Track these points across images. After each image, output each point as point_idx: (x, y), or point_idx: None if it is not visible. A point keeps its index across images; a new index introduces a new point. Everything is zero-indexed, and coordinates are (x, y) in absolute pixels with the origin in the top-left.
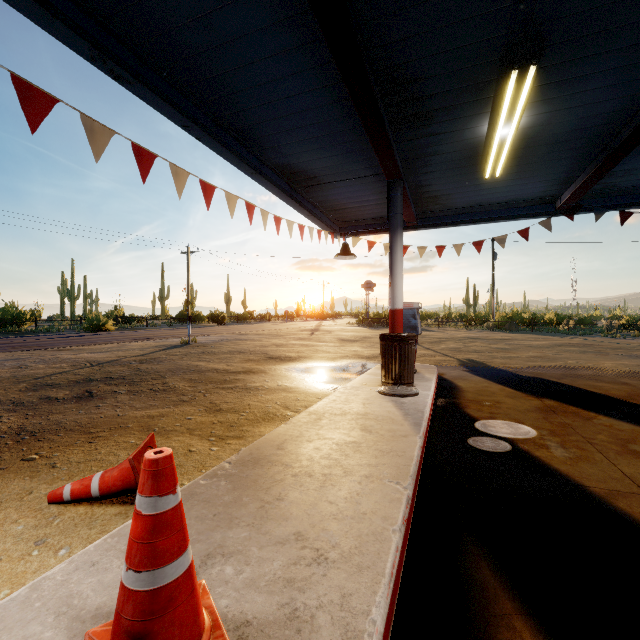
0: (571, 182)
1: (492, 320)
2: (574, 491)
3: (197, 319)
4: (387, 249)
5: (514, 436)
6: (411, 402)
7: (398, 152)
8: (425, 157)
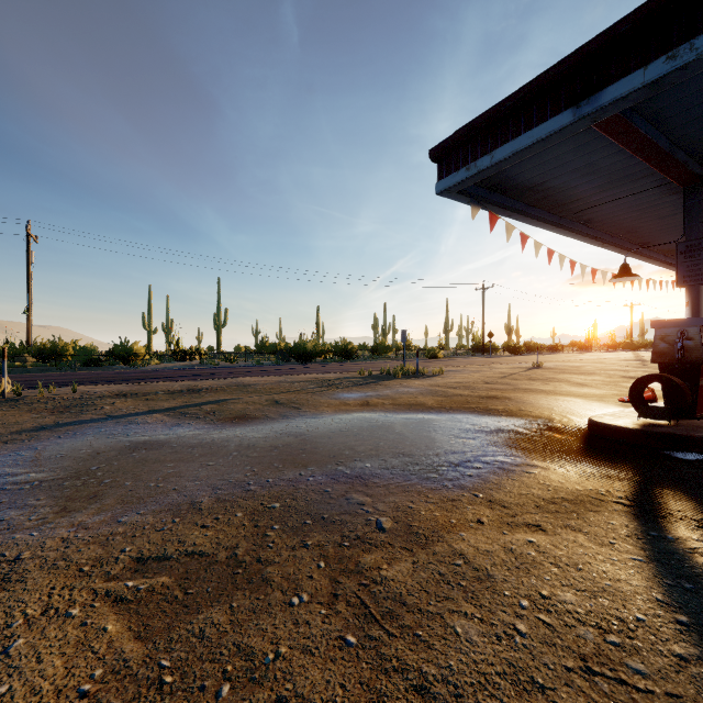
0: None
1: None
2: None
3: (491, 350)
4: None
5: None
6: None
7: None
8: None
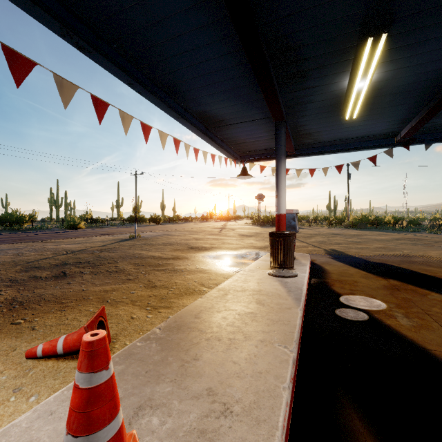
0: (408, 122)
1: (347, 221)
2: (420, 353)
3: (141, 220)
4: (274, 171)
5: (369, 308)
6: (292, 282)
7: (282, 101)
8: (302, 105)
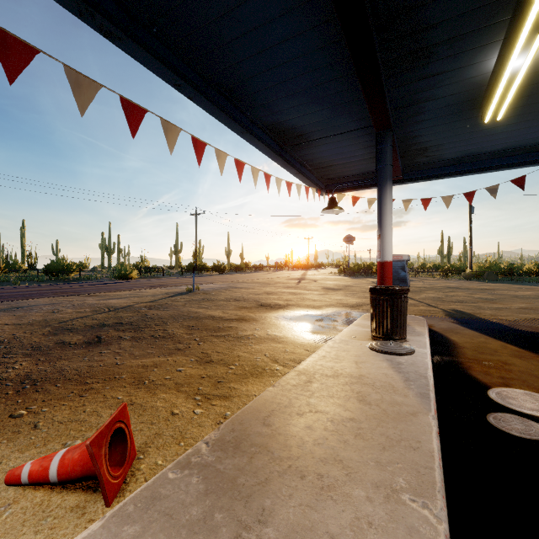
0: None
1: (469, 270)
2: None
3: (203, 269)
4: (371, 203)
5: None
6: (409, 362)
7: (389, 100)
8: (418, 104)
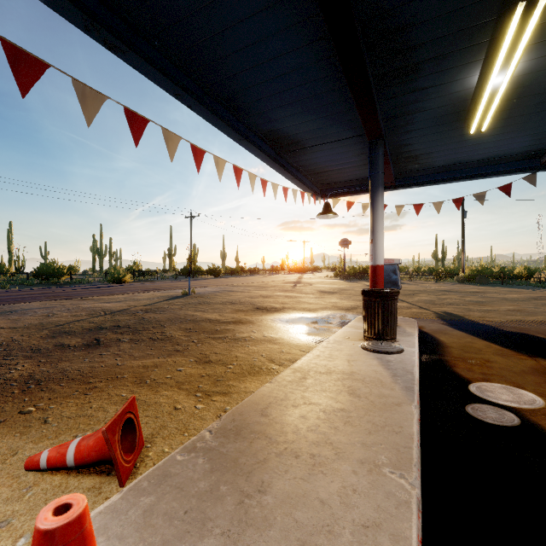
0: None
1: (462, 273)
2: None
3: (198, 273)
4: (365, 208)
5: (518, 405)
6: (397, 360)
7: (380, 111)
8: (408, 115)
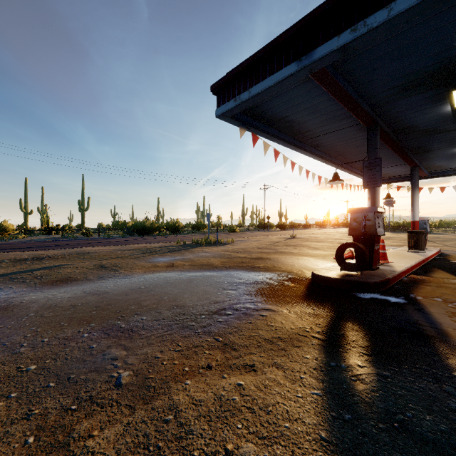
0: None
1: None
2: None
3: (269, 227)
4: (409, 190)
5: None
6: (422, 253)
7: (416, 158)
8: (430, 158)
